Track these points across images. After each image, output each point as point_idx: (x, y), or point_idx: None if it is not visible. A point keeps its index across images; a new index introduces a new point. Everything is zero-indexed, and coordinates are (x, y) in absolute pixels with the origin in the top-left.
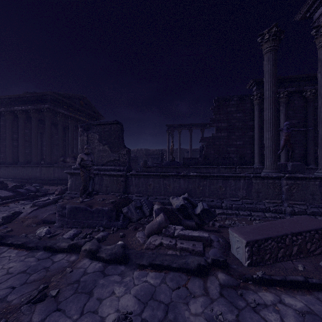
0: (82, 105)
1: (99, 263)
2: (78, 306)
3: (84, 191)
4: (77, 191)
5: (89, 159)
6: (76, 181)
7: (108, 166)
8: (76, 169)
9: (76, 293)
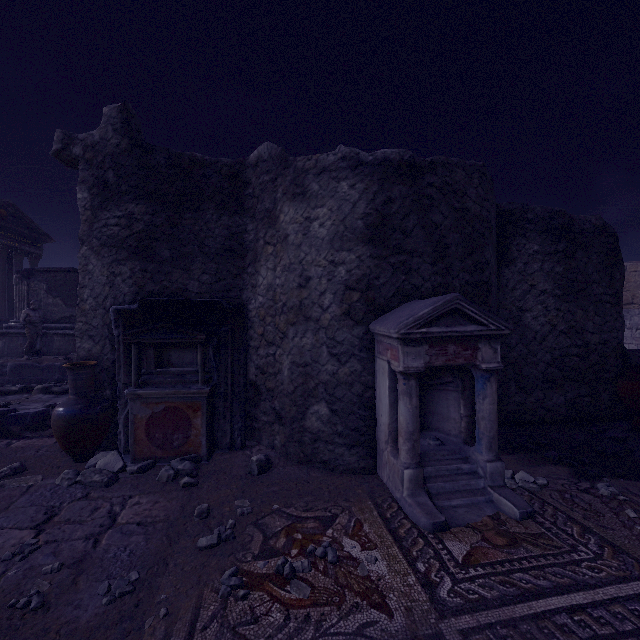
0: (4, 218)
1: (53, 395)
2: (39, 404)
3: (30, 349)
4: (12, 356)
5: (37, 315)
6: (11, 343)
7: (62, 324)
8: (11, 328)
9: (36, 402)
